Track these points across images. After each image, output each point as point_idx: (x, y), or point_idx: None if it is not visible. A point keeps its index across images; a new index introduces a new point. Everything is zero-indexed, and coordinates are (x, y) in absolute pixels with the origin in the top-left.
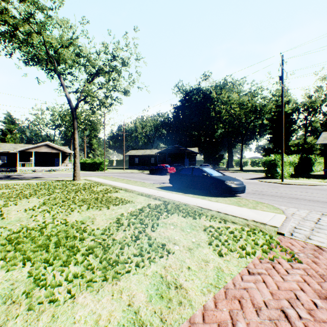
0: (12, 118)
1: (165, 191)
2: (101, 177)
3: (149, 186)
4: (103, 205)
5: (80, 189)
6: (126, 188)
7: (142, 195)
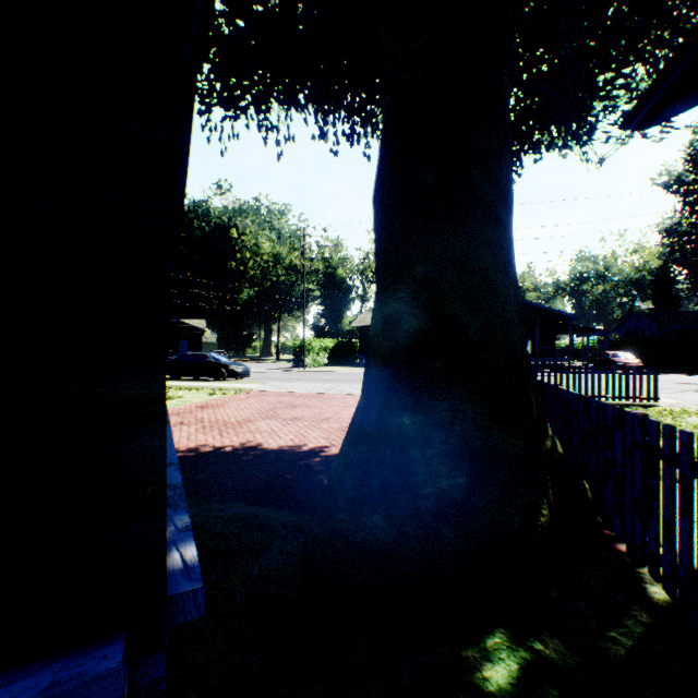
0: None
1: None
2: None
3: None
4: None
5: None
6: None
7: None
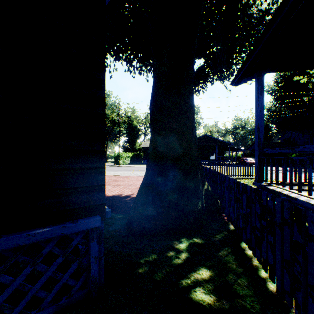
0: None
1: None
2: None
3: None
4: None
5: None
6: None
7: None
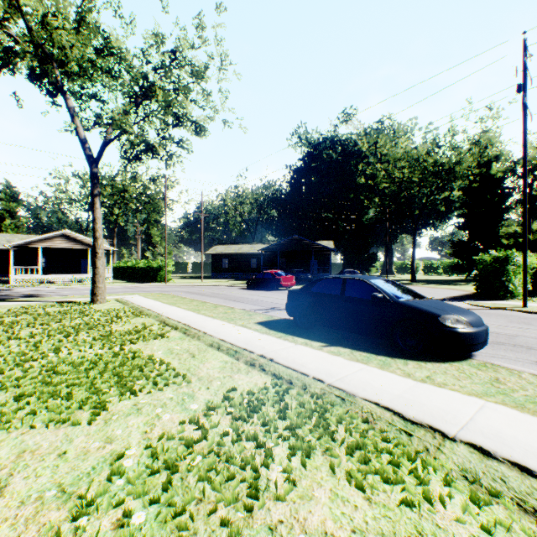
0: (13, 191)
1: (277, 335)
2: (153, 294)
3: (241, 318)
4: (92, 394)
5: (83, 328)
6: (188, 326)
7: (220, 350)
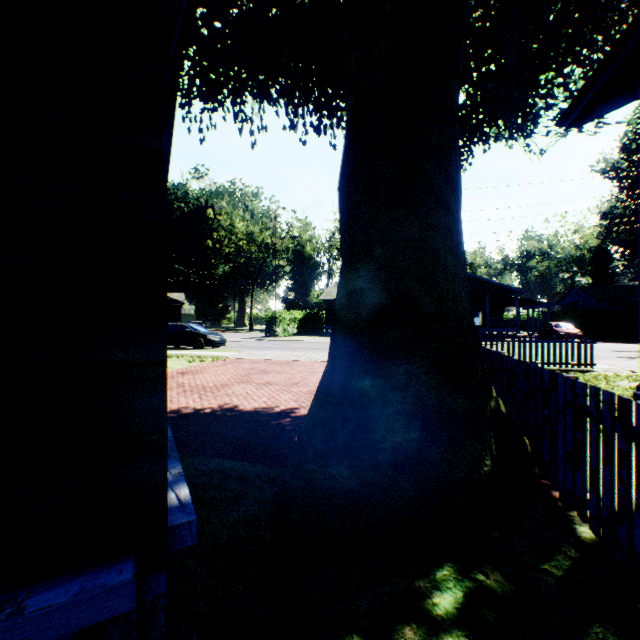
0: None
1: None
2: None
3: None
4: None
5: None
6: None
7: None
